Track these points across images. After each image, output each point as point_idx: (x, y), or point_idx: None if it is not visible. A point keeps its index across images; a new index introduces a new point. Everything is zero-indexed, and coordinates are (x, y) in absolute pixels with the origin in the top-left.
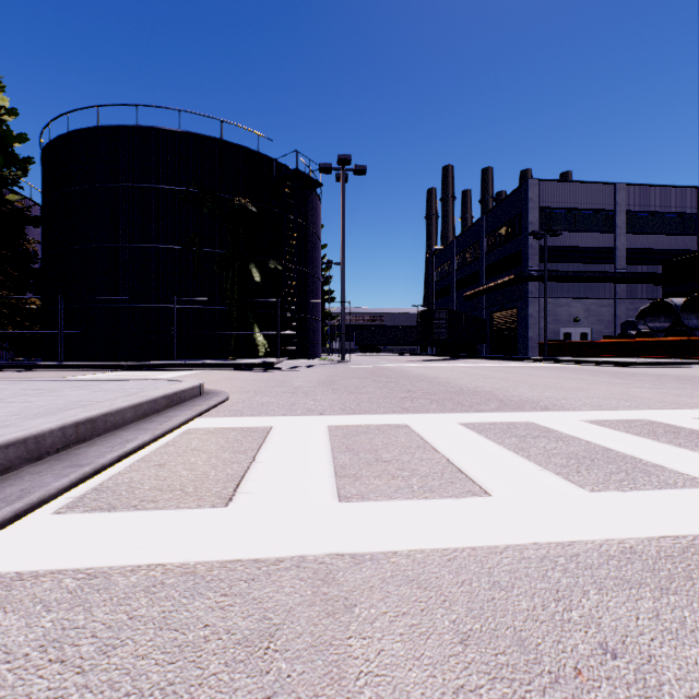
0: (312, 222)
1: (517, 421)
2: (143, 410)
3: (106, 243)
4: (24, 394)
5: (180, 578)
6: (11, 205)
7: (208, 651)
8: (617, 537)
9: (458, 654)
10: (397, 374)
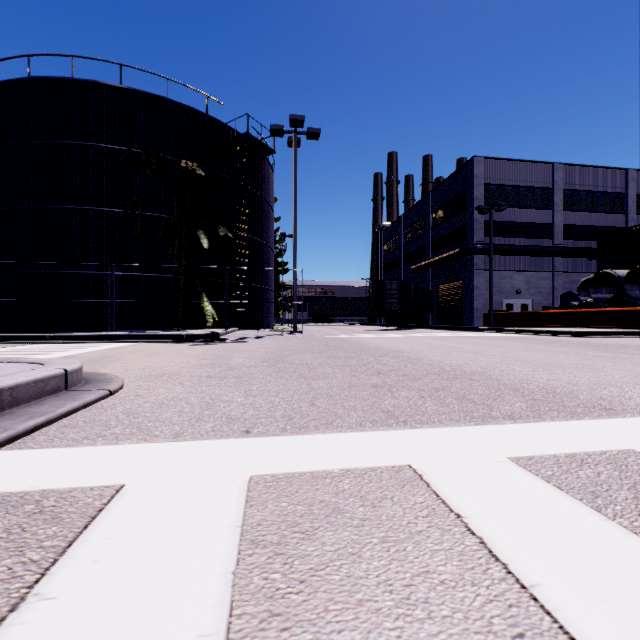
0: (265, 191)
1: (611, 448)
2: None
3: (38, 204)
4: None
5: None
6: None
7: None
8: None
9: None
10: (354, 346)
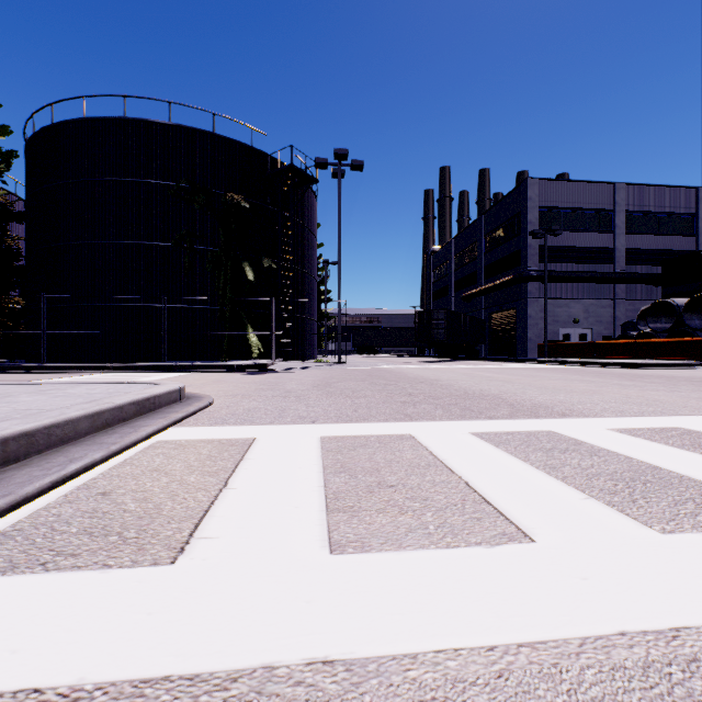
0: (308, 220)
1: (536, 430)
2: (104, 419)
3: (92, 239)
4: None
5: None
6: None
7: None
8: None
9: None
10: (395, 375)
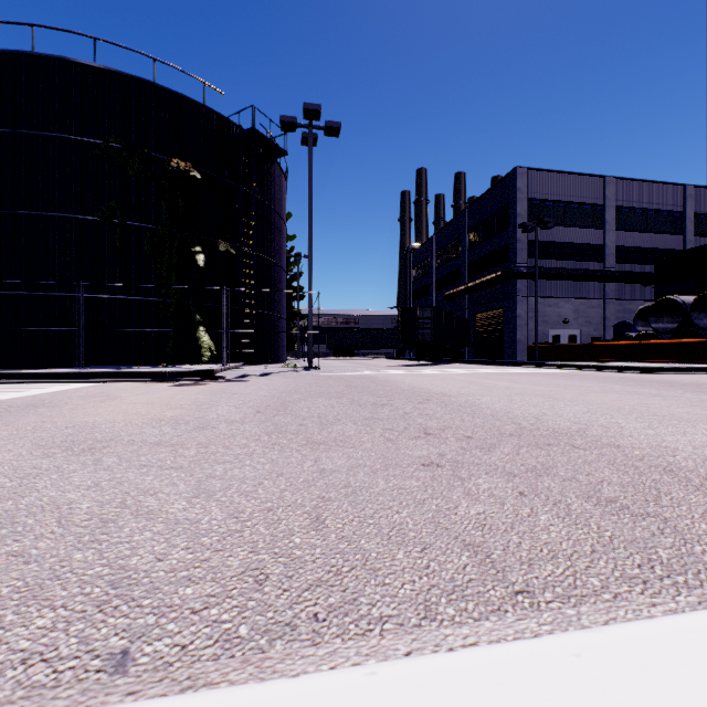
0: (276, 201)
1: None
2: None
3: None
4: None
5: None
6: None
7: None
8: None
9: None
10: (383, 386)
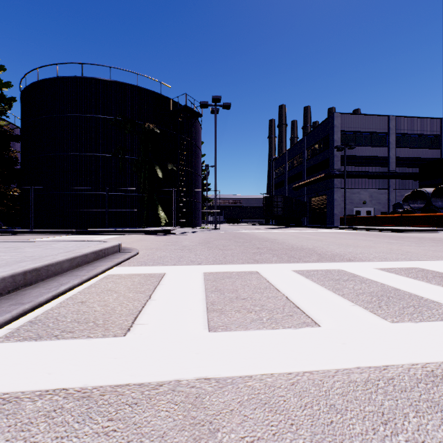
0: (196, 139)
1: (331, 268)
2: (77, 261)
3: (62, 152)
4: None
5: (77, 402)
6: (1, 128)
7: None
8: (420, 362)
9: None
10: (250, 237)
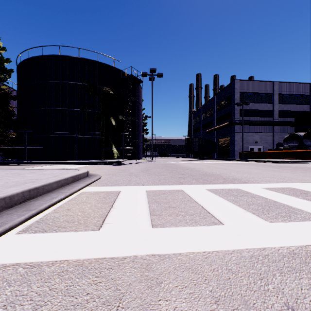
0: (138, 98)
1: (232, 188)
2: (61, 183)
3: (46, 107)
4: (7, 176)
5: (76, 267)
6: (3, 91)
7: (88, 308)
8: (286, 246)
9: (214, 309)
10: (176, 166)
